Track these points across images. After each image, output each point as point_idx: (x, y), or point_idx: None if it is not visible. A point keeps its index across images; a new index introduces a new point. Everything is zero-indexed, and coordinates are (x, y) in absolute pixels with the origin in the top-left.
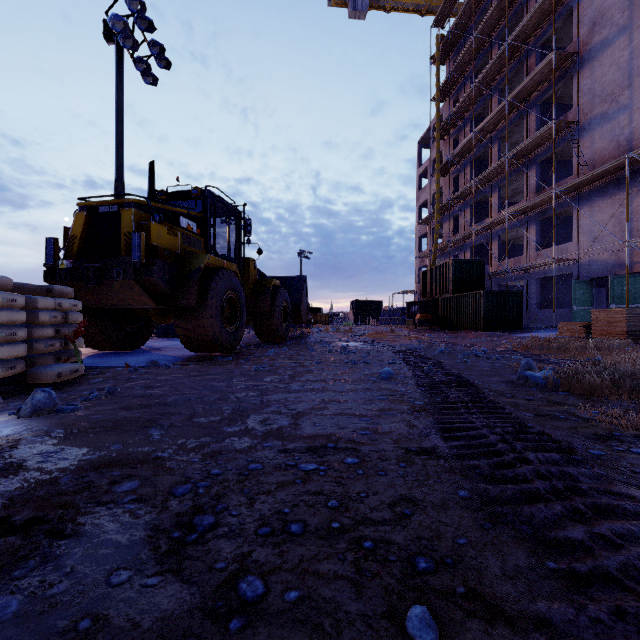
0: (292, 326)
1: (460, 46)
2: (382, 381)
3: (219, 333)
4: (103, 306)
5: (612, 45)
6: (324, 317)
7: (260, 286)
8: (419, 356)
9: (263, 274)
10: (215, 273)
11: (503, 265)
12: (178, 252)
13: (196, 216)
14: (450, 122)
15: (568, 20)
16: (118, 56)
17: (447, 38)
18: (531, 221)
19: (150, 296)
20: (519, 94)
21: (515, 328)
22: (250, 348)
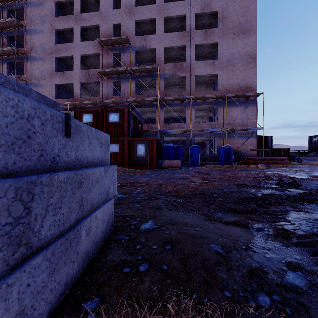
0: None
1: None
2: None
3: None
4: None
5: (38, 61)
6: None
7: None
8: None
9: None
10: None
11: None
12: None
13: None
14: None
15: (23, 36)
16: None
17: None
18: None
19: None
20: None
21: None
22: None
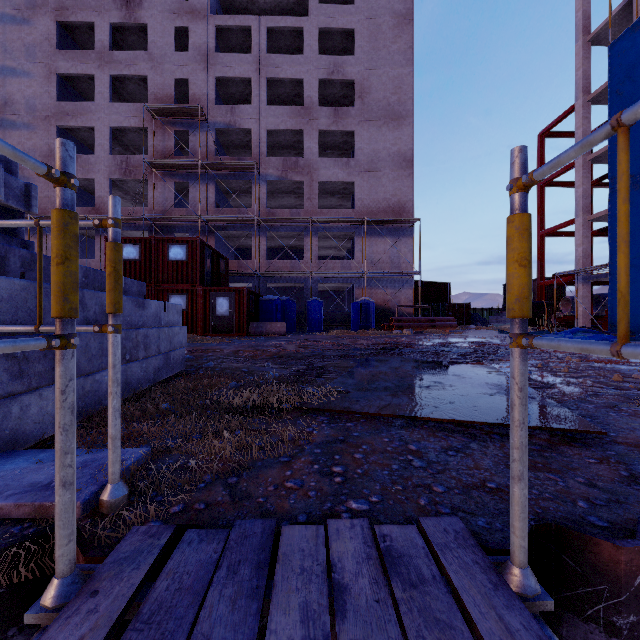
0: None
1: None
2: None
3: None
4: None
5: (20, 130)
6: None
7: None
8: None
9: None
10: None
11: None
12: None
13: None
14: None
15: None
16: None
17: None
18: None
19: None
20: None
21: None
22: None
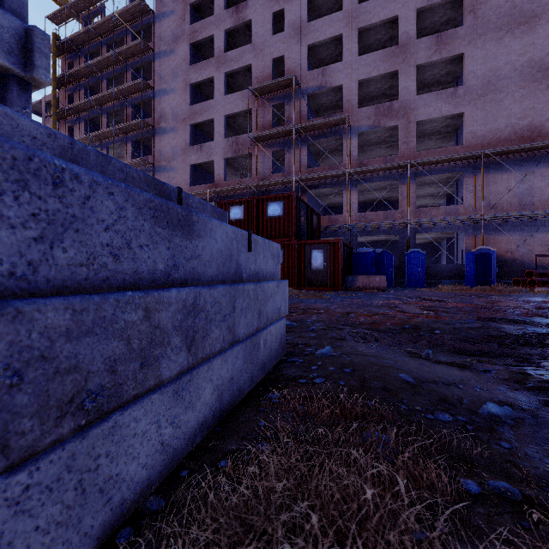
0: None
1: (76, 56)
2: None
3: None
4: None
5: (169, 134)
6: None
7: None
8: None
9: None
10: None
11: None
12: None
13: None
14: (66, 112)
15: (150, 101)
16: None
17: (64, 42)
18: None
19: None
20: (122, 128)
21: None
22: None
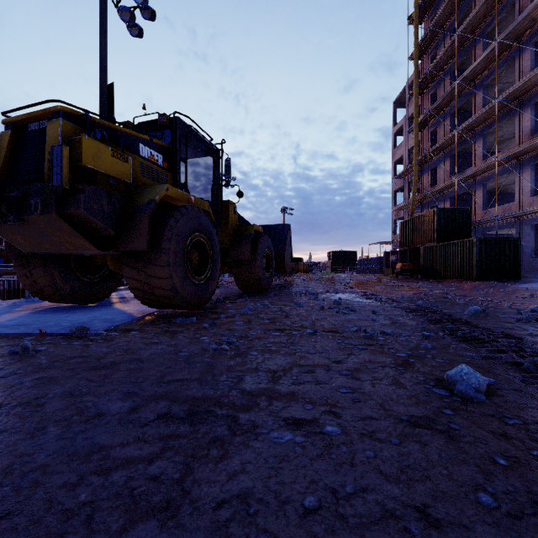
0: (276, 275)
1: (439, 2)
2: (473, 406)
3: (180, 286)
4: (41, 252)
5: None
6: (305, 266)
7: (240, 232)
8: (455, 320)
9: (245, 220)
10: (176, 209)
11: (489, 213)
12: (130, 182)
13: (162, 147)
14: (428, 77)
15: None
16: (101, 4)
17: None
18: (524, 166)
19: (86, 237)
20: (511, 34)
21: (512, 277)
22: (227, 301)
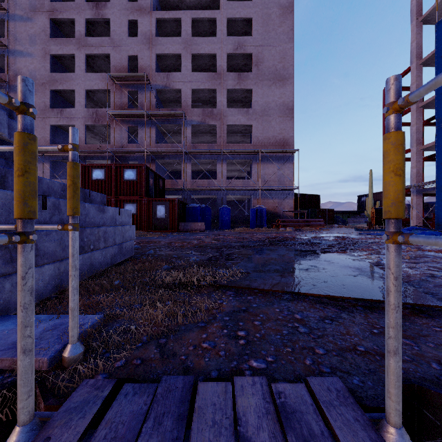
0: None
1: None
2: None
3: None
4: None
5: None
6: None
7: None
8: None
9: None
10: None
11: None
12: None
13: None
14: None
15: (2, 56)
16: None
17: None
18: None
19: None
20: None
21: None
22: None
